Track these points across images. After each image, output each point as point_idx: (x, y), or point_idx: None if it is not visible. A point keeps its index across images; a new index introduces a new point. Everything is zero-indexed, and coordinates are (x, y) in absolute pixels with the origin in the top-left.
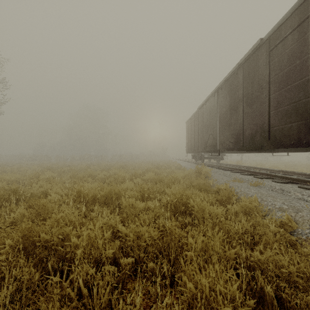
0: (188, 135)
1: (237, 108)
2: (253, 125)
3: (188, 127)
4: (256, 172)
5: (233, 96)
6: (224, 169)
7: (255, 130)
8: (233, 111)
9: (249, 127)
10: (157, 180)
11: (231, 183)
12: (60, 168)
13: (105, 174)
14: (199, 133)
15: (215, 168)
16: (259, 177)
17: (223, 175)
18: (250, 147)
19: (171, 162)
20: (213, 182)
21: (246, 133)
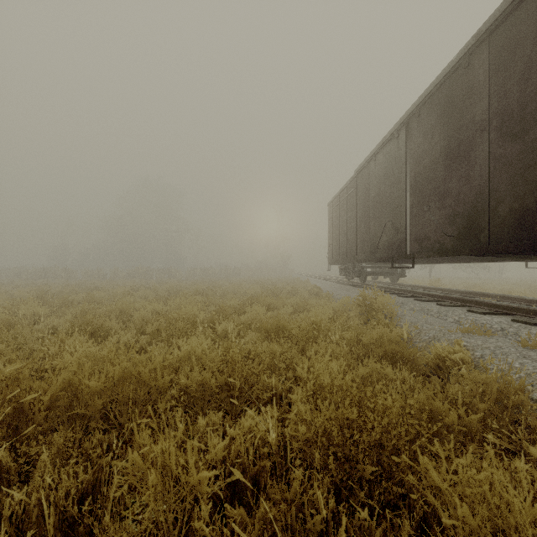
0: (333, 229)
1: (469, 151)
2: (526, 186)
3: (332, 212)
4: (512, 307)
5: (456, 123)
6: (416, 297)
7: (536, 196)
8: (456, 159)
9: (511, 193)
10: (271, 328)
11: (463, 339)
12: (73, 294)
13: (157, 308)
14: (359, 223)
15: (394, 294)
16: (529, 320)
17: (421, 313)
18: (520, 243)
19: (299, 283)
20: (409, 333)
21: (500, 209)
